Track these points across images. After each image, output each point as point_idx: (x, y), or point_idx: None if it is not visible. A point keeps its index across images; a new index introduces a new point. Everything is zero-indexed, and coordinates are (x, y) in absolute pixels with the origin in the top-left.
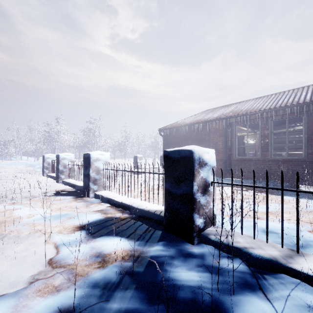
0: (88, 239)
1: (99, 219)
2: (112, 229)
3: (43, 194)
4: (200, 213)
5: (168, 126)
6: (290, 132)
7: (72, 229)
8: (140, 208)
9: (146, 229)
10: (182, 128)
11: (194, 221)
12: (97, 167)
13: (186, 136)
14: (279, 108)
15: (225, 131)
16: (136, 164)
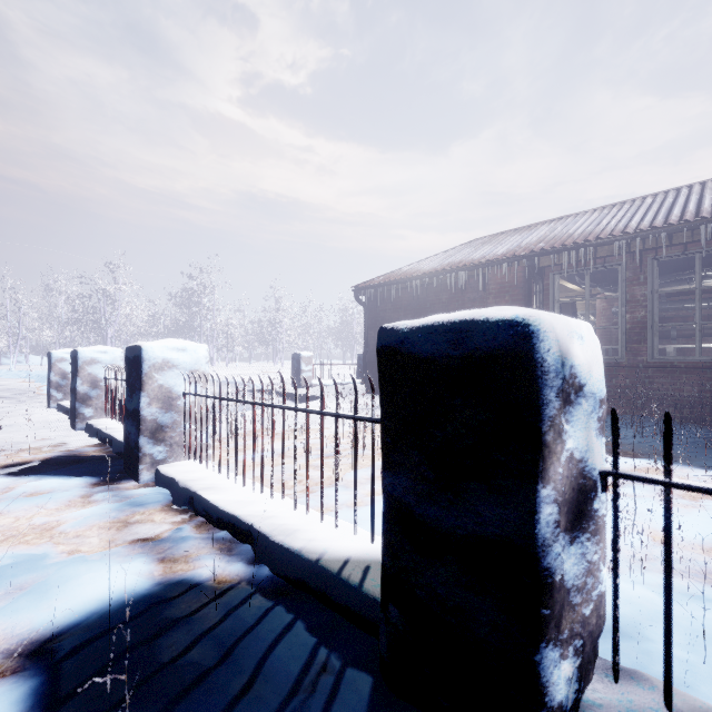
0: None
1: (123, 598)
2: (158, 665)
3: (4, 471)
4: (562, 635)
5: (378, 279)
6: (683, 296)
7: None
8: (286, 546)
9: (306, 662)
10: (414, 283)
11: (545, 690)
12: (164, 390)
13: (423, 304)
14: (677, 226)
15: (526, 289)
16: (298, 375)
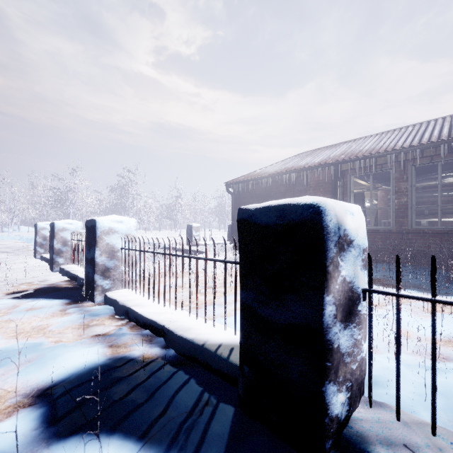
0: (34, 449)
1: (89, 366)
2: (112, 401)
3: (12, 296)
4: (339, 379)
5: (240, 178)
6: (432, 188)
7: (12, 401)
8: (184, 337)
9: (196, 400)
10: (263, 181)
11: (328, 407)
12: (109, 246)
13: (269, 193)
14: (426, 145)
15: (333, 184)
16: (191, 238)
